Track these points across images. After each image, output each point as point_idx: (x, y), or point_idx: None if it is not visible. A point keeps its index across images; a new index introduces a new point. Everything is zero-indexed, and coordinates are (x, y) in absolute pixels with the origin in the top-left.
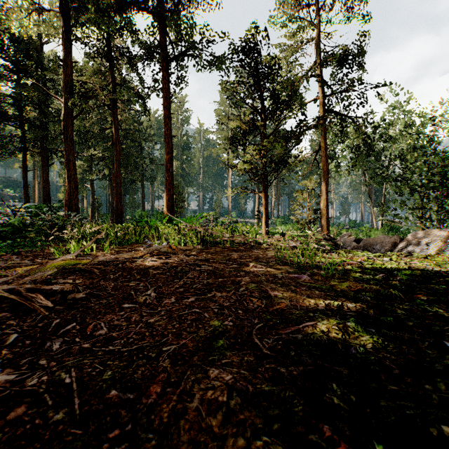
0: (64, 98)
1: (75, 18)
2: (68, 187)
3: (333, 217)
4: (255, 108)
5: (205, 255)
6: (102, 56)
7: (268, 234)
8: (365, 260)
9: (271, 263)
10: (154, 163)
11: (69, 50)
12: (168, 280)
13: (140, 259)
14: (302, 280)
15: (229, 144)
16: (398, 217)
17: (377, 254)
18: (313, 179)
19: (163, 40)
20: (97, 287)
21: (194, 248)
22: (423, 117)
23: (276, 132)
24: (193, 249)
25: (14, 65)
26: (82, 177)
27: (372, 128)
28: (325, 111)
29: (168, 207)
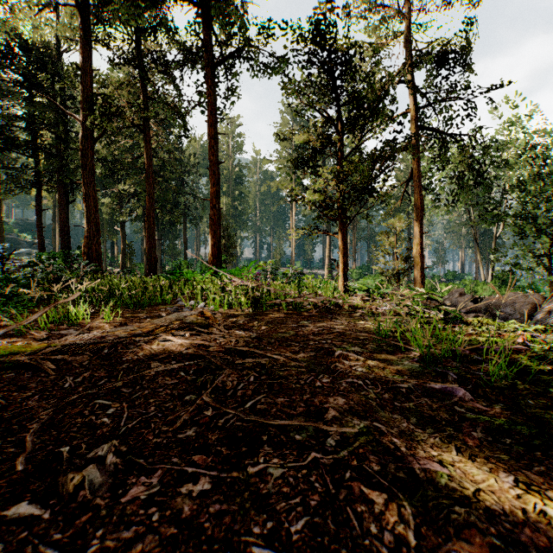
0: (83, 116)
1: (96, 14)
2: (87, 229)
3: (430, 267)
4: (329, 116)
5: (257, 326)
6: (131, 62)
7: (347, 291)
8: (531, 340)
9: (370, 347)
10: (199, 200)
11: (88, 54)
12: (174, 396)
13: (146, 337)
14: (454, 399)
15: (293, 167)
16: (516, 267)
17: (538, 327)
18: (402, 217)
19: (208, 38)
20: (5, 423)
21: (242, 313)
22: (548, 135)
23: (357, 152)
24: (240, 315)
25: (24, 79)
26: (111, 218)
27: (483, 149)
28: (418, 127)
29: (214, 254)
